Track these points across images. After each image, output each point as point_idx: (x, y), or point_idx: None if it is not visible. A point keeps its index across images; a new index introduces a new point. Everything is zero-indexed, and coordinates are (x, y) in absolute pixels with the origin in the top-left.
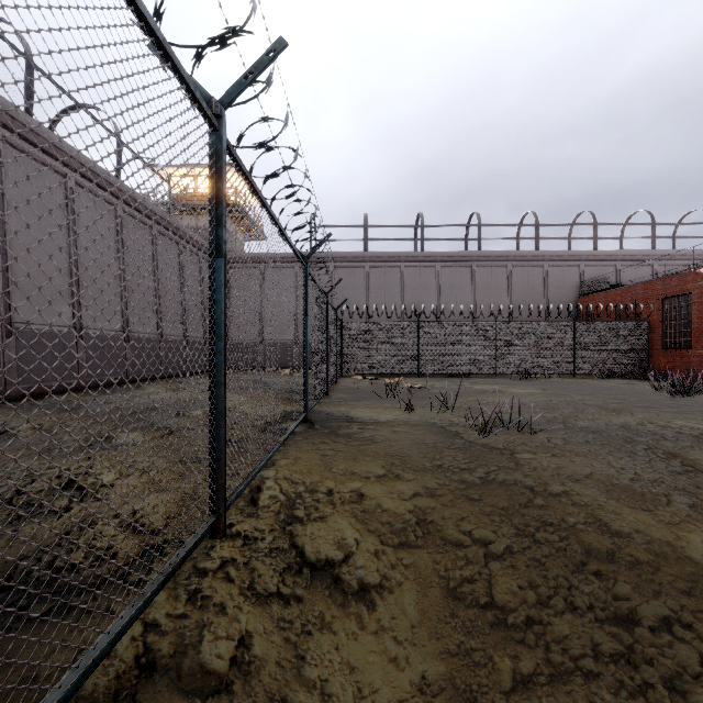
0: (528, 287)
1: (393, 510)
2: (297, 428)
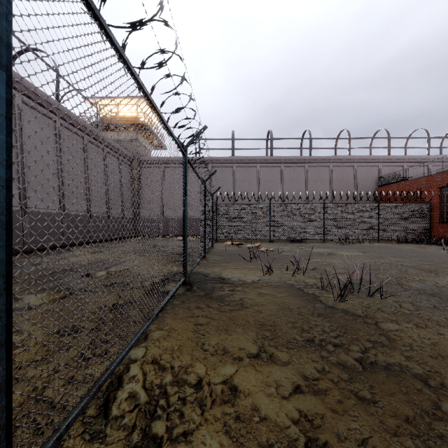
0: (344, 180)
1: (274, 419)
2: (177, 291)
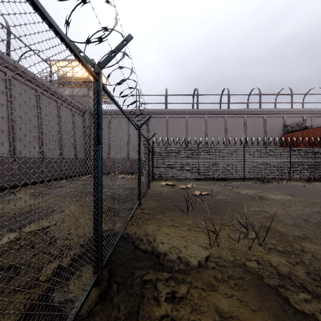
0: (255, 128)
1: None
2: None
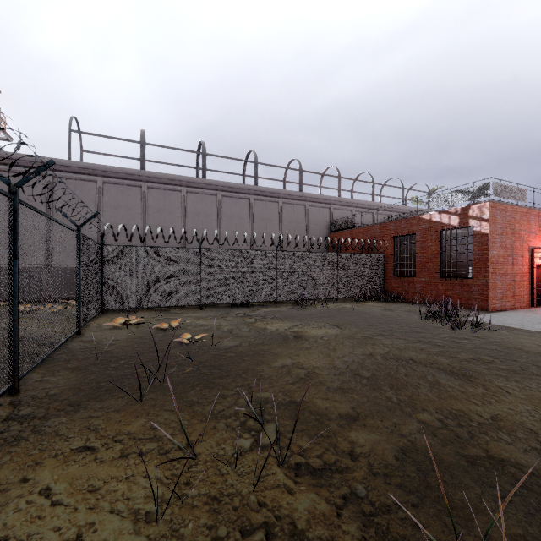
0: (295, 222)
1: None
2: None
